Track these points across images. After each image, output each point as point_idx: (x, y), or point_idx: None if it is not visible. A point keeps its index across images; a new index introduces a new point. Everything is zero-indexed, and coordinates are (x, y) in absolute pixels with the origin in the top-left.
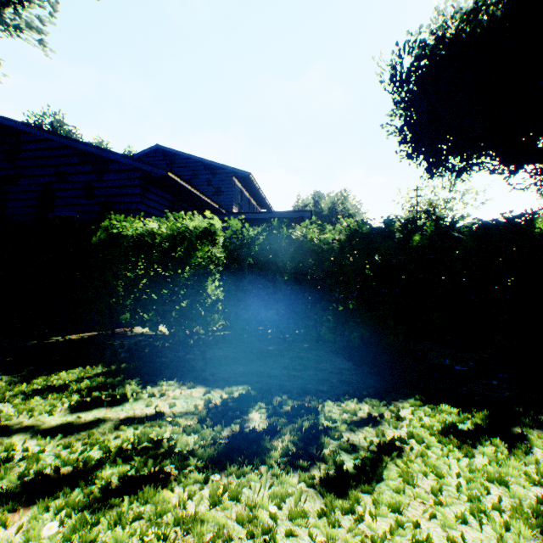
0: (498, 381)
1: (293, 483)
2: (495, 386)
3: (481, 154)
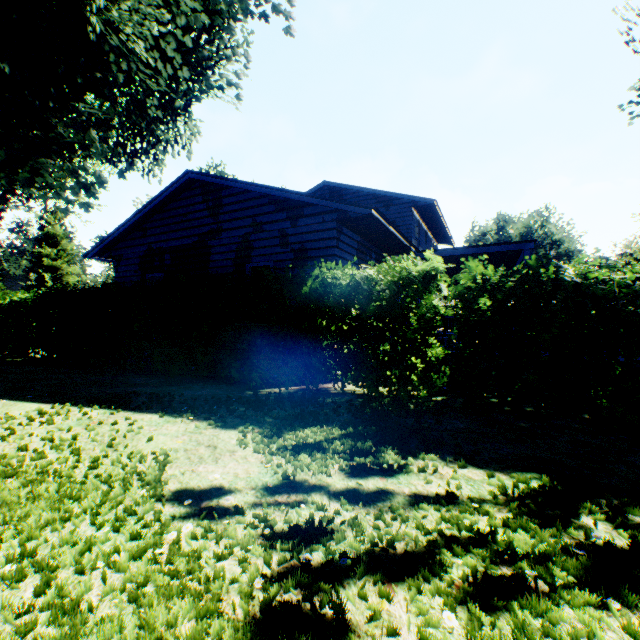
0: None
1: None
2: None
3: None
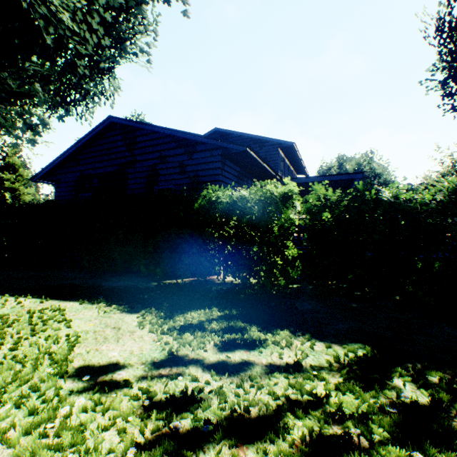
0: None
1: None
2: None
3: None
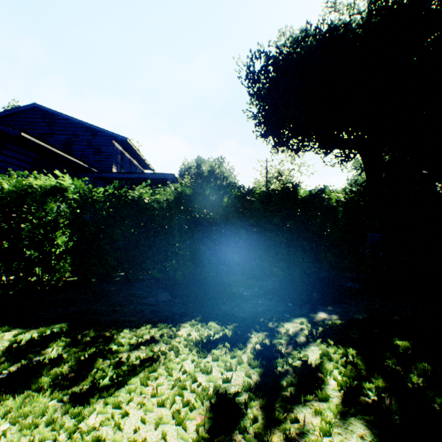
0: (265, 300)
1: (44, 401)
2: (260, 304)
3: (310, 139)
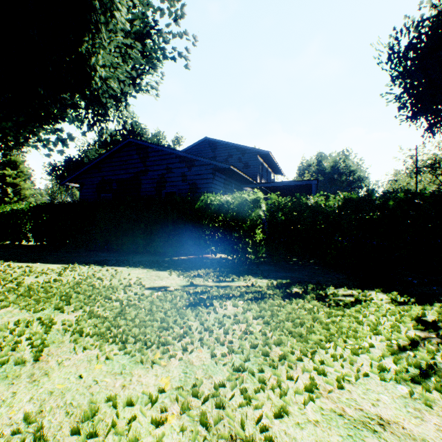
0: (439, 288)
1: (317, 303)
2: (434, 290)
3: None
